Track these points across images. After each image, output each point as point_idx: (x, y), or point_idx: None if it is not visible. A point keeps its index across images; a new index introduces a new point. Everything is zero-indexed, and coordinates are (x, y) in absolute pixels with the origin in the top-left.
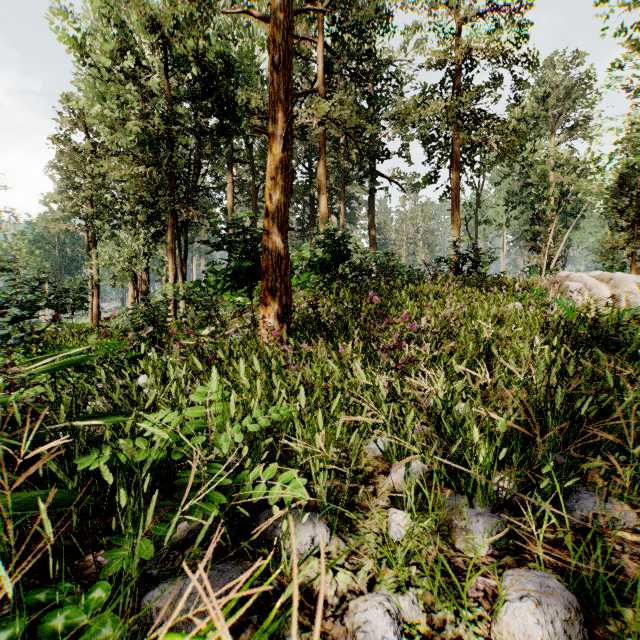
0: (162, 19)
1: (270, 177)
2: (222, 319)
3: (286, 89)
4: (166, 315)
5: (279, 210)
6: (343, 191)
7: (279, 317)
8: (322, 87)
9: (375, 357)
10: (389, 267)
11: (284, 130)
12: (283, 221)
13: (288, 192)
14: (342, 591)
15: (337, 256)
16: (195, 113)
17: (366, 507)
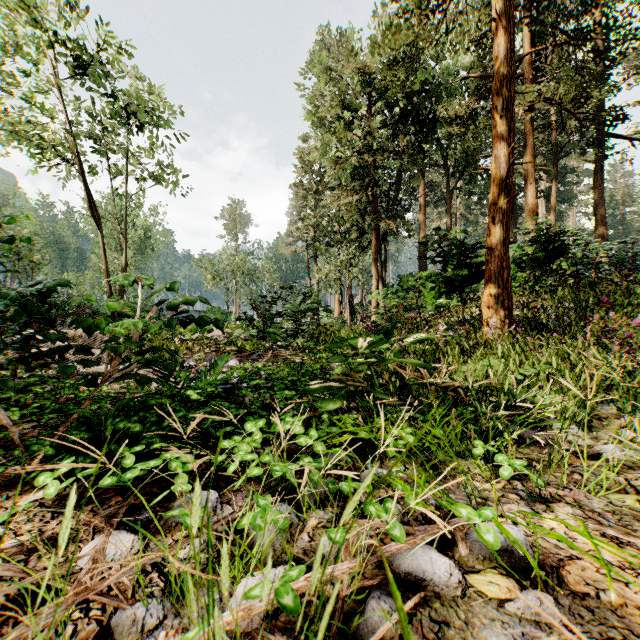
0: (369, 68)
1: (492, 203)
2: (428, 319)
3: (508, 128)
4: (396, 316)
5: (501, 229)
6: (555, 170)
7: (501, 317)
8: (529, 69)
9: (606, 352)
10: (626, 258)
11: (508, 165)
12: (505, 238)
13: (509, 212)
14: (588, 444)
15: (552, 253)
16: (393, 136)
17: (601, 428)
